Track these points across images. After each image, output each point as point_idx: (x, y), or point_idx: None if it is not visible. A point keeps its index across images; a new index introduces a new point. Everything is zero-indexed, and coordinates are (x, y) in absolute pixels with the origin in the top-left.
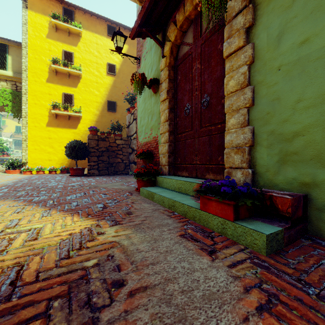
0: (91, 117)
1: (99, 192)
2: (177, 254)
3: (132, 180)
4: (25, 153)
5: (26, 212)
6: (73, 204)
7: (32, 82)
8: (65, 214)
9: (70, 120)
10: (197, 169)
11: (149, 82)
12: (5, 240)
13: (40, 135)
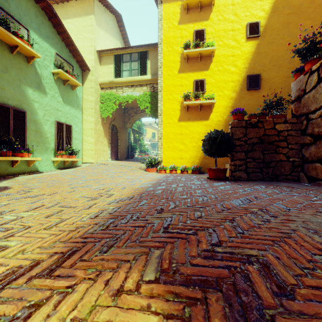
0: (225, 102)
1: None
2: None
3: None
4: (160, 151)
5: None
6: None
7: (166, 77)
8: None
9: (201, 110)
10: None
11: None
12: None
13: (172, 131)
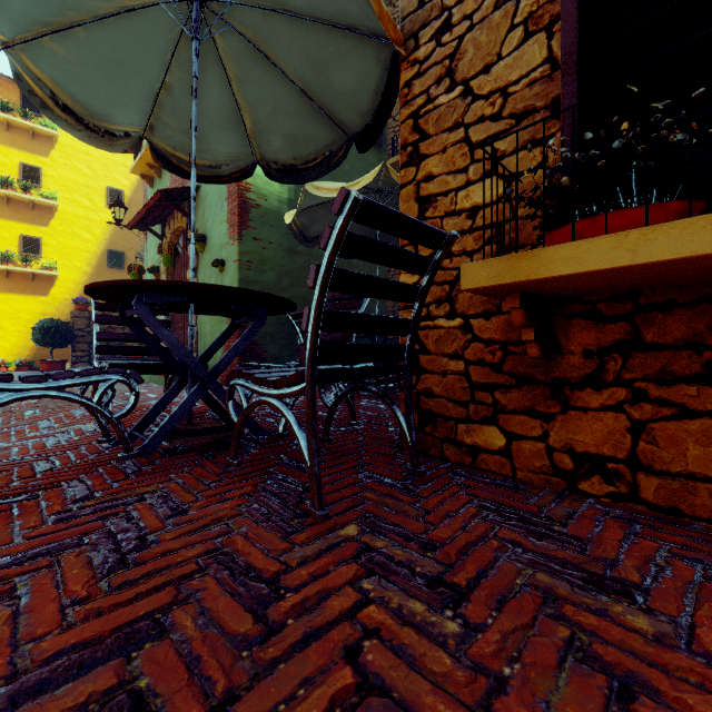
0: (76, 276)
1: None
2: None
3: None
4: None
5: None
6: None
7: None
8: None
9: (35, 280)
10: None
11: (150, 270)
12: None
13: None
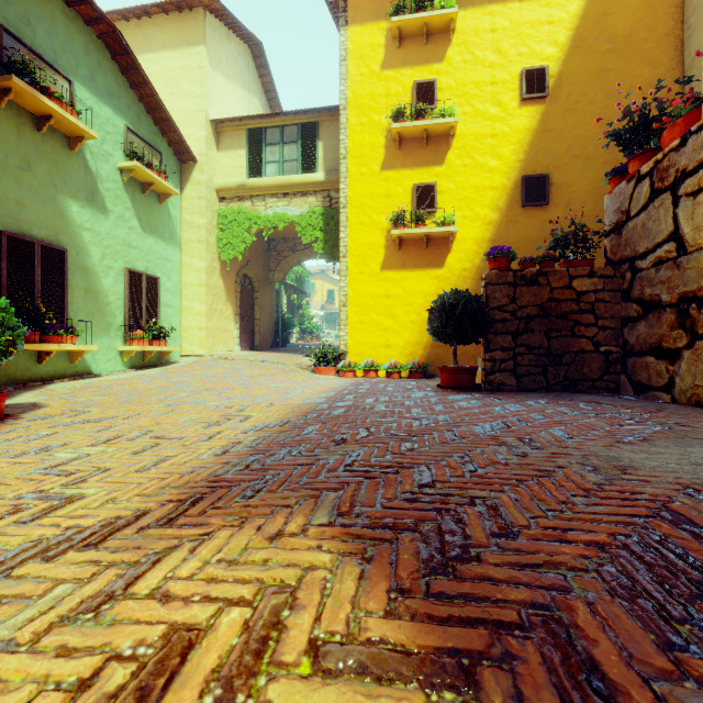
0: (477, 231)
1: None
2: None
3: None
4: (344, 332)
5: None
6: None
7: (355, 178)
8: None
9: (428, 247)
10: None
11: None
12: None
13: (369, 291)
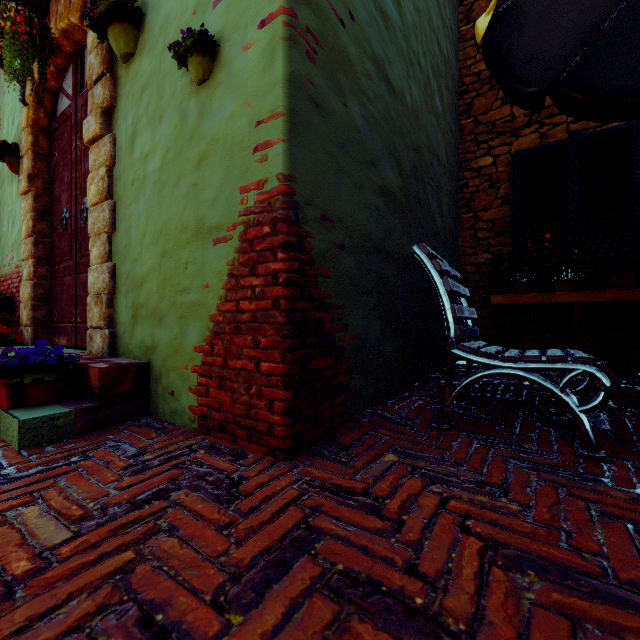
0: None
1: None
2: None
3: None
4: None
5: None
6: None
7: None
8: None
9: None
10: (77, 331)
11: None
12: None
13: None
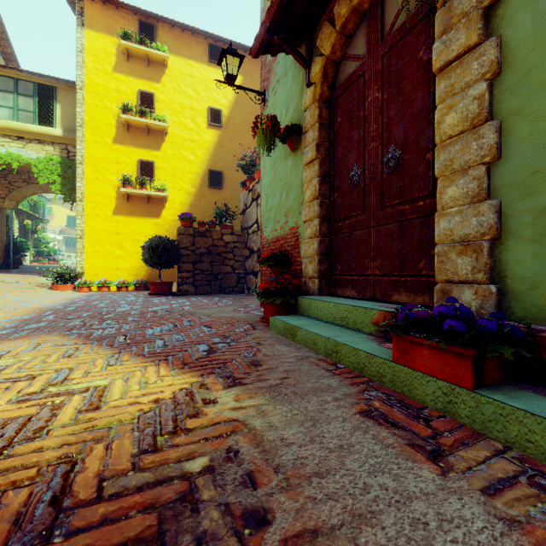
0: (182, 197)
1: (199, 323)
2: (364, 455)
3: (252, 303)
4: (81, 258)
5: (81, 356)
6: (158, 344)
7: (91, 143)
8: (145, 362)
9: (149, 203)
10: (374, 284)
11: (283, 132)
12: (47, 408)
13: (103, 229)
